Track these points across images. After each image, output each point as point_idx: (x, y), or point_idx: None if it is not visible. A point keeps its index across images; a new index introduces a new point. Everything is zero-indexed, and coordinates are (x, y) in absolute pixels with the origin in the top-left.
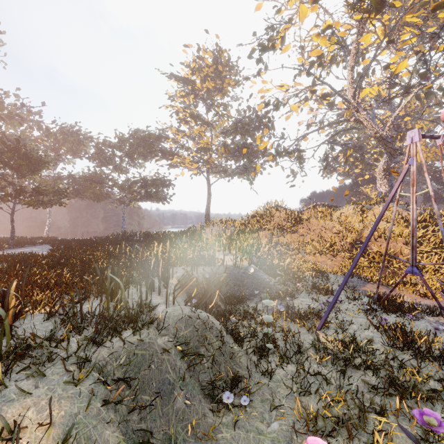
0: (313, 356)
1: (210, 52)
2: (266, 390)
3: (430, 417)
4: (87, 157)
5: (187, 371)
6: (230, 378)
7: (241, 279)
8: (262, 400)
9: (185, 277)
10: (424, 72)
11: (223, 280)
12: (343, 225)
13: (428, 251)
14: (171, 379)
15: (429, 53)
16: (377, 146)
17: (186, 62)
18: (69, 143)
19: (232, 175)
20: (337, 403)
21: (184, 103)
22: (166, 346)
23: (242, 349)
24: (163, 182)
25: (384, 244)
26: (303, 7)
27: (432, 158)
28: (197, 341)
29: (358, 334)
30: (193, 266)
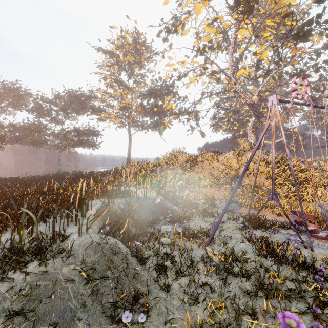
0: (202, 268)
1: (130, 33)
2: (162, 303)
3: (290, 320)
4: (26, 109)
5: (90, 296)
6: (133, 295)
7: (150, 207)
8: (158, 314)
9: (103, 207)
10: (278, 60)
11: (135, 209)
12: (226, 166)
13: (281, 183)
14: (73, 307)
15: (281, 47)
16: (248, 111)
17: (112, 40)
18: (10, 98)
19: (147, 128)
20: (219, 309)
21: (109, 71)
22: (71, 274)
23: (146, 267)
24: (93, 132)
25: (253, 179)
26: (198, 4)
27: (282, 121)
28: (104, 265)
29: (235, 246)
30: (111, 198)
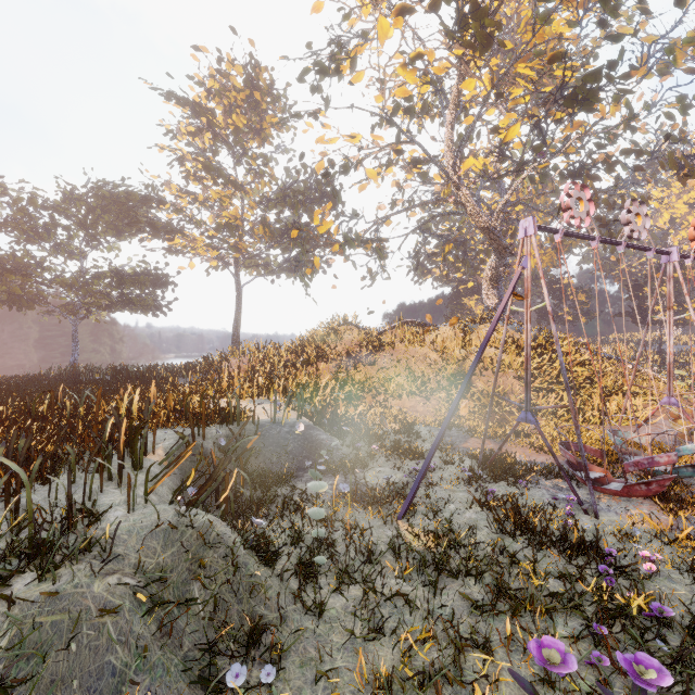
0: (390, 565)
1: (240, 66)
2: (310, 641)
3: (551, 651)
4: None
5: (156, 639)
6: (248, 630)
7: (284, 443)
8: (302, 663)
9: (181, 446)
10: (539, 145)
11: (252, 448)
12: (440, 353)
13: (544, 388)
14: (118, 664)
15: (545, 119)
16: (484, 242)
17: (198, 77)
18: None
19: (277, 272)
20: (423, 643)
21: (192, 145)
22: (113, 596)
23: (276, 569)
24: (155, 279)
25: (492, 379)
26: (384, 20)
27: (548, 263)
28: (186, 571)
29: (456, 517)
30: (198, 427)
